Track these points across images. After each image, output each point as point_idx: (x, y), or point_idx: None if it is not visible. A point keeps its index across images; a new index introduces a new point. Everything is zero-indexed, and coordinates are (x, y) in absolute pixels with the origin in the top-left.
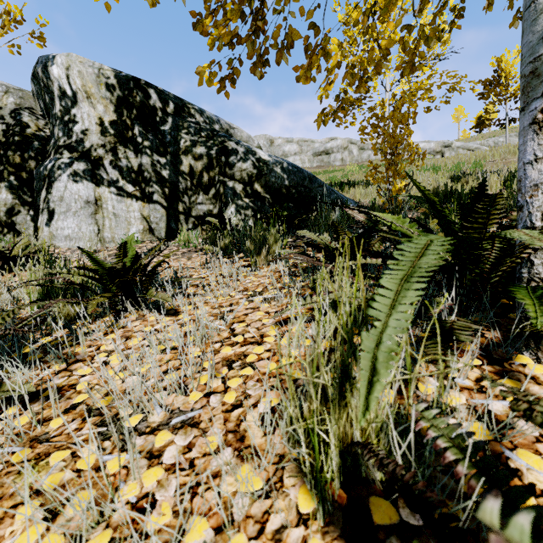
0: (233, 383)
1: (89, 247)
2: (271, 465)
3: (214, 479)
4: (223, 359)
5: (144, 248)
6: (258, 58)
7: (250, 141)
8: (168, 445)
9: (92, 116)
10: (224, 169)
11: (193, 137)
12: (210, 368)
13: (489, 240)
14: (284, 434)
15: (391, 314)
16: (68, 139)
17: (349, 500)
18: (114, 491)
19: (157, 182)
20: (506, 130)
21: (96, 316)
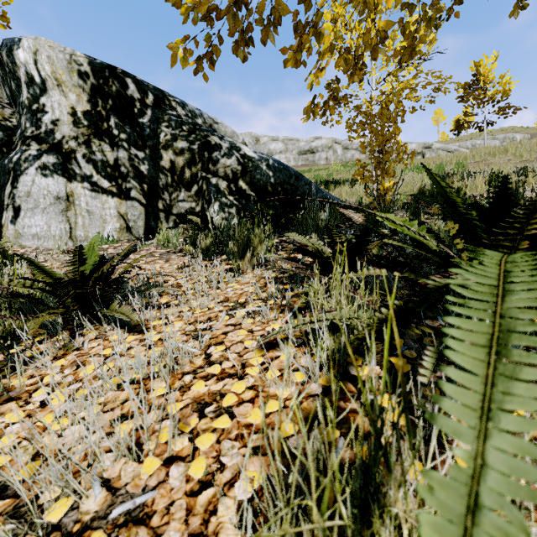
0: (203, 443)
1: (58, 247)
2: None
3: None
4: (194, 400)
5: (120, 248)
6: (240, 34)
7: (235, 137)
8: None
9: (63, 106)
10: (207, 165)
11: (174, 131)
12: (172, 425)
13: None
14: None
15: (486, 430)
16: (36, 130)
17: None
18: None
19: (135, 178)
20: (485, 132)
21: (49, 333)
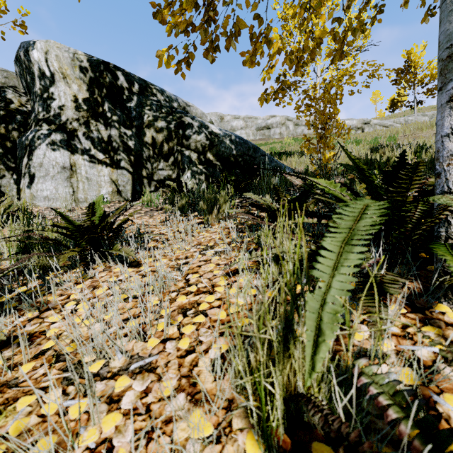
0: (187, 330)
1: (65, 206)
2: (221, 410)
3: (168, 424)
4: (179, 307)
5: (113, 207)
6: (210, 44)
7: (204, 117)
8: (127, 390)
9: (67, 94)
10: (181, 140)
11: (155, 113)
12: (167, 317)
13: (413, 203)
14: (233, 385)
15: (334, 275)
16: (46, 113)
17: (293, 445)
18: (75, 437)
19: (124, 151)
20: (415, 110)
21: (68, 268)
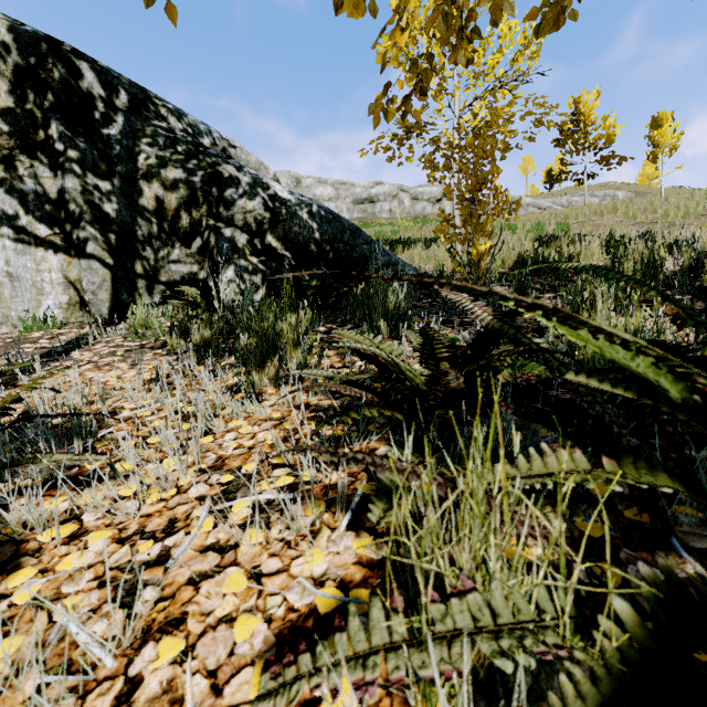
0: None
1: None
2: None
3: None
4: None
5: (61, 337)
6: None
7: (262, 169)
8: None
9: None
10: (216, 208)
11: (163, 152)
12: None
13: None
14: None
15: None
16: None
17: None
18: None
19: (94, 223)
20: (585, 186)
21: None
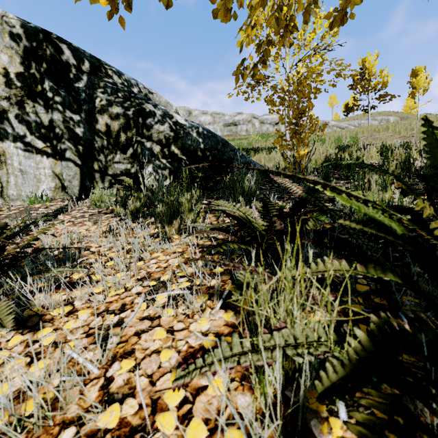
0: None
1: None
2: None
3: None
4: None
5: (52, 207)
6: None
7: (168, 106)
8: None
9: None
10: (141, 130)
11: (110, 97)
12: None
13: None
14: None
15: None
16: None
17: None
18: None
19: (70, 139)
20: (369, 114)
21: None
